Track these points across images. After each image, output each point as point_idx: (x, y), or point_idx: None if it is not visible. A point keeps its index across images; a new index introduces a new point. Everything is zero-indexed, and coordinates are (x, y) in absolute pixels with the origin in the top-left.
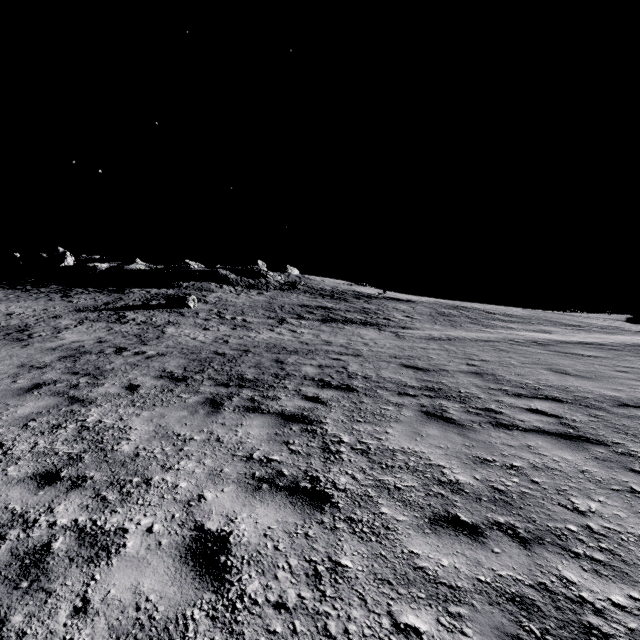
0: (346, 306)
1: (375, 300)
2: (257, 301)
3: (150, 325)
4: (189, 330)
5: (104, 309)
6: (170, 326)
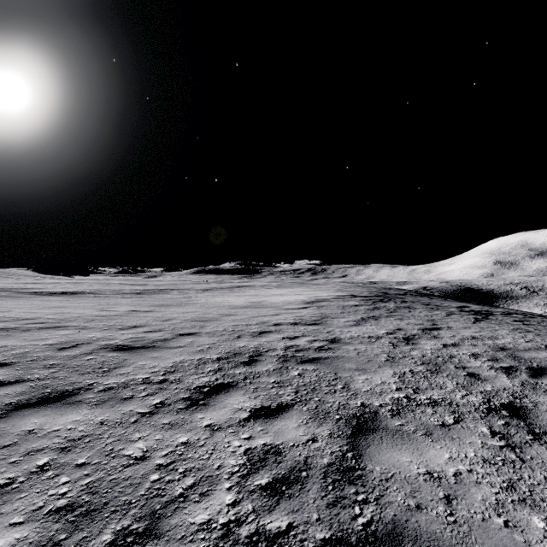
0: None
1: None
2: None
3: None
4: None
5: None
6: None
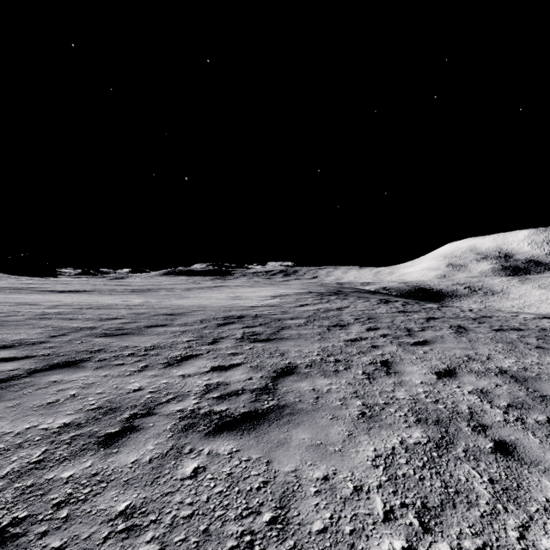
0: None
1: None
2: None
3: None
4: None
5: None
6: None
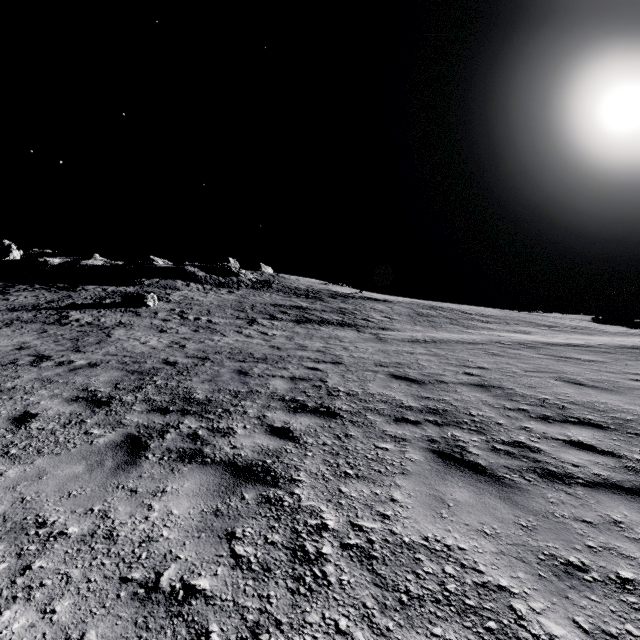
0: (322, 306)
1: (352, 300)
2: (226, 300)
3: (96, 327)
4: (142, 332)
5: (44, 308)
6: (120, 328)
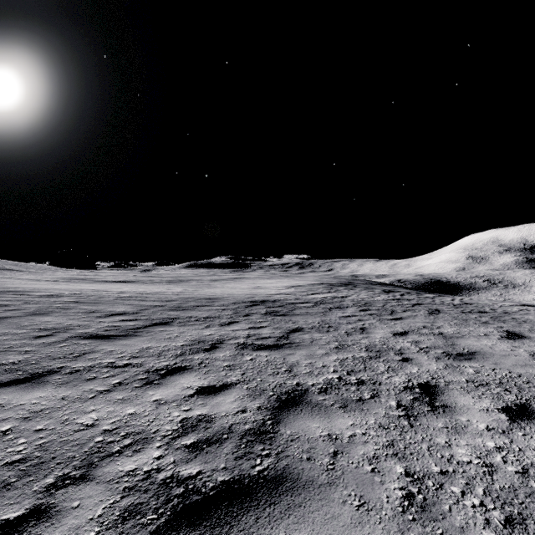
0: None
1: None
2: None
3: None
4: None
5: None
6: None
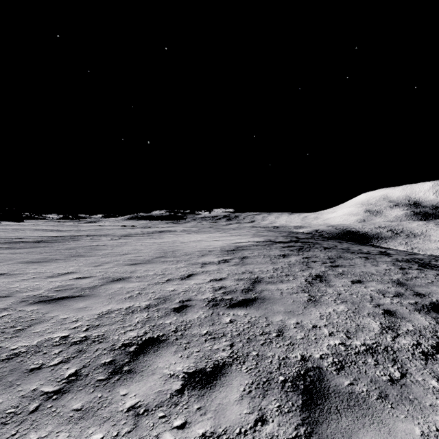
0: None
1: None
2: None
3: None
4: None
5: None
6: None
